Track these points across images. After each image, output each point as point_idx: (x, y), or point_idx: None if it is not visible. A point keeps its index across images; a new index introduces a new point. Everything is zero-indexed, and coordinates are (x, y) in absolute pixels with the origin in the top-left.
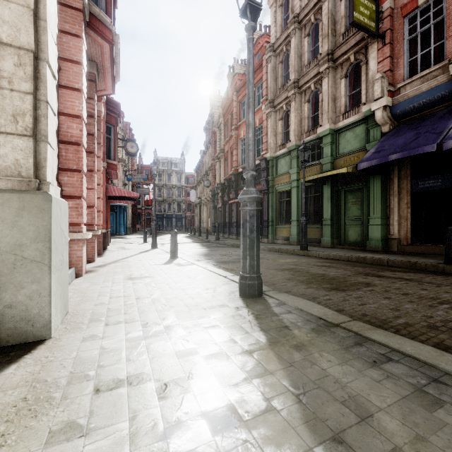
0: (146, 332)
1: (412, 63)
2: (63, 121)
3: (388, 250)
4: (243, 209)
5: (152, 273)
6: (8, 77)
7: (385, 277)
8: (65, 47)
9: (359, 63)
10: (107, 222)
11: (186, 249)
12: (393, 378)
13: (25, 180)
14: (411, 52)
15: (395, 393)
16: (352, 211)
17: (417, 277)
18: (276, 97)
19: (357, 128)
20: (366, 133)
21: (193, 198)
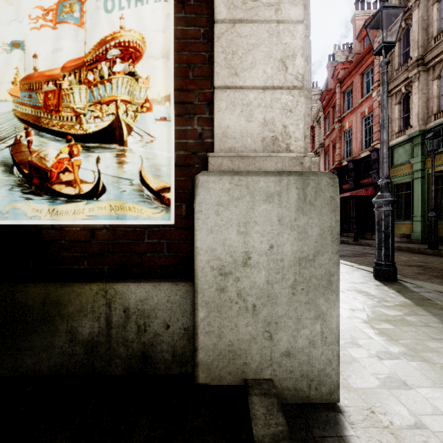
0: None
1: None
2: None
3: None
4: (378, 210)
5: None
6: None
7: None
8: None
9: None
10: None
11: None
12: None
13: None
14: None
15: None
16: None
17: None
18: (391, 81)
19: None
20: None
21: None
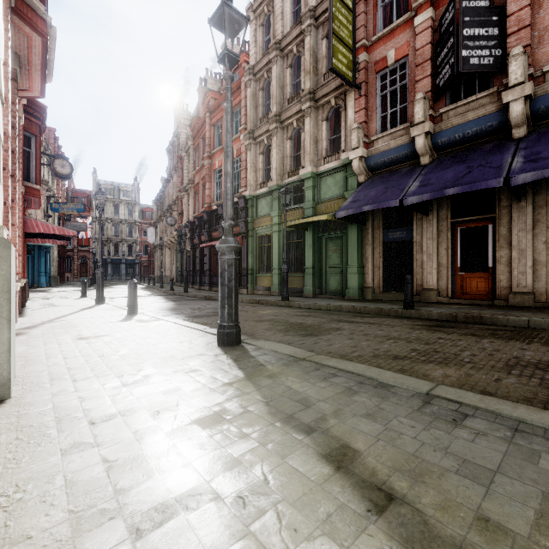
0: (125, 382)
1: (384, 119)
2: None
3: (364, 298)
4: (221, 258)
5: (110, 331)
6: None
7: (355, 323)
8: None
9: (339, 108)
10: (24, 269)
11: (146, 304)
12: (334, 385)
13: None
14: (382, 108)
15: (332, 392)
16: (332, 259)
17: (379, 321)
18: (256, 128)
19: (337, 175)
20: (345, 180)
21: (152, 238)
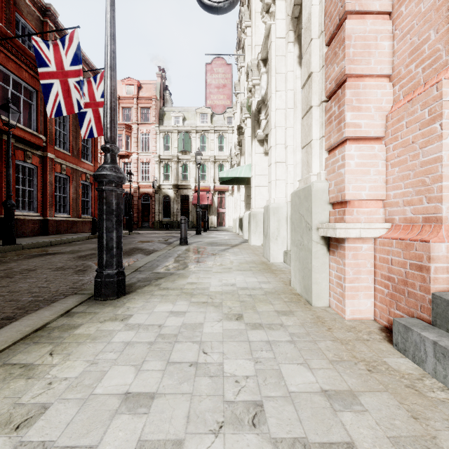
0: (233, 280)
1: None
2: None
3: None
4: (123, 191)
5: None
6: None
7: None
8: None
9: None
10: None
11: None
12: (166, 263)
13: None
14: None
15: (173, 262)
16: None
17: None
18: None
19: None
20: None
21: None
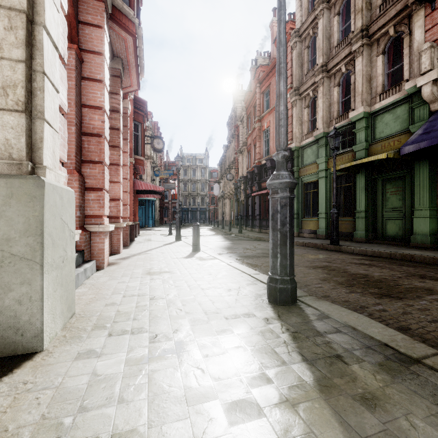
0: (152, 351)
1: None
2: (85, 113)
3: (437, 246)
4: (272, 197)
5: (172, 268)
6: None
7: None
8: (87, 39)
9: (399, 36)
10: (135, 215)
11: (209, 242)
12: None
13: (15, 163)
14: None
15: None
16: (391, 202)
17: None
18: (302, 84)
19: (397, 109)
20: (409, 113)
21: (217, 191)
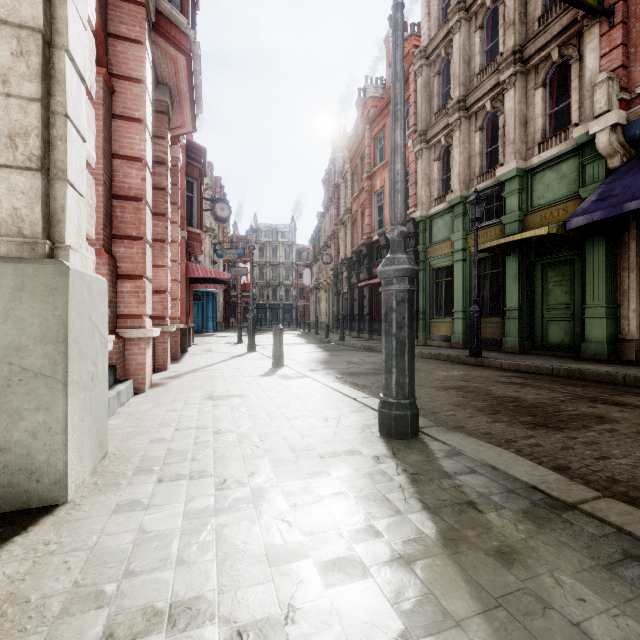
0: (220, 501)
1: None
2: (118, 167)
3: (618, 358)
4: (385, 290)
5: (244, 390)
6: (2, 74)
7: (630, 407)
8: (121, 59)
9: (566, 62)
10: (189, 314)
11: (297, 353)
12: None
13: (27, 241)
14: None
15: None
16: (554, 296)
17: None
18: (430, 127)
19: (563, 165)
20: (579, 171)
21: (308, 280)
